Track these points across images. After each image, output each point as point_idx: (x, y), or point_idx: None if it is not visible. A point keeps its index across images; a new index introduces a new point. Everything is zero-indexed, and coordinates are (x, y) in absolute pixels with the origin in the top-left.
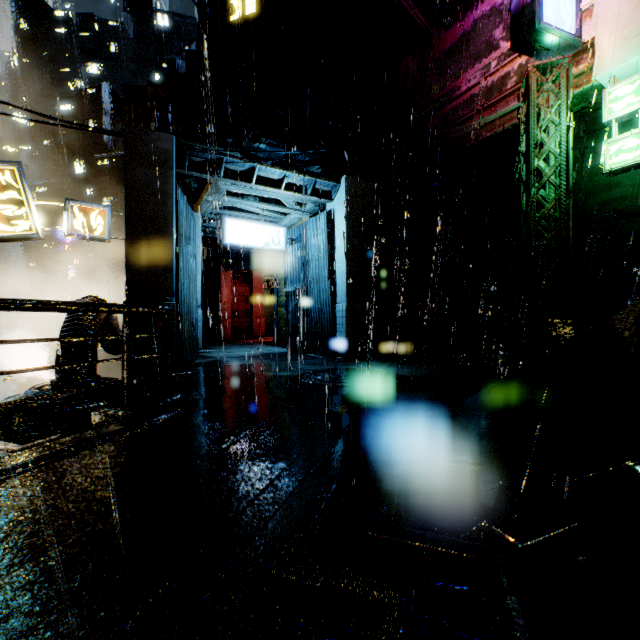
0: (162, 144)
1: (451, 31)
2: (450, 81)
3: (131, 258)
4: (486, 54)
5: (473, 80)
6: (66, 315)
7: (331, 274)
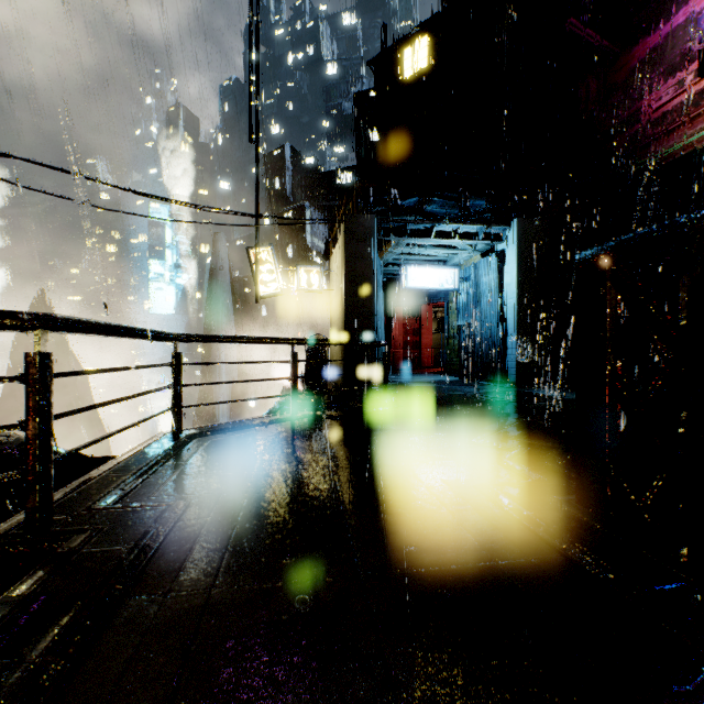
0: (367, 223)
1: (639, 47)
2: (638, 99)
3: (348, 307)
4: (681, 68)
5: (665, 97)
6: (309, 347)
7: (501, 309)
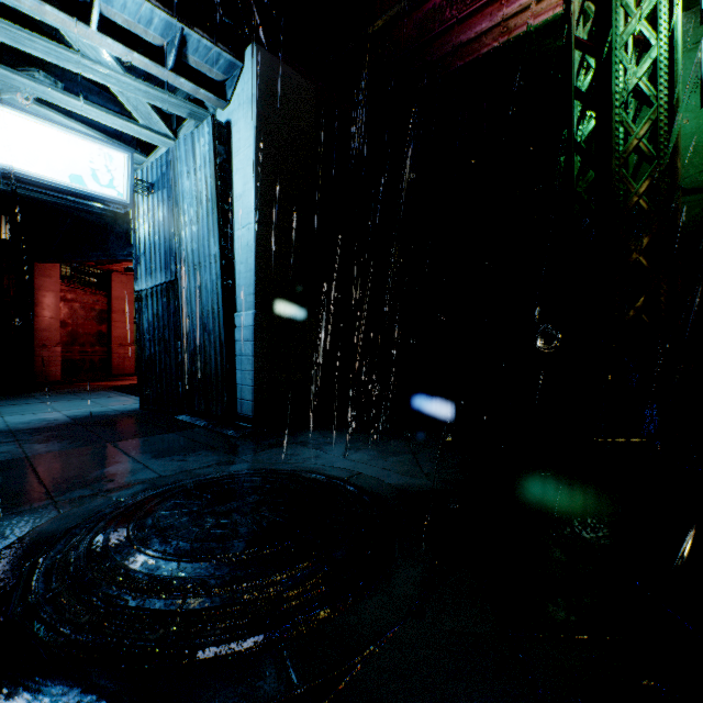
0: None
1: None
2: None
3: None
4: None
5: None
6: None
7: (224, 250)
